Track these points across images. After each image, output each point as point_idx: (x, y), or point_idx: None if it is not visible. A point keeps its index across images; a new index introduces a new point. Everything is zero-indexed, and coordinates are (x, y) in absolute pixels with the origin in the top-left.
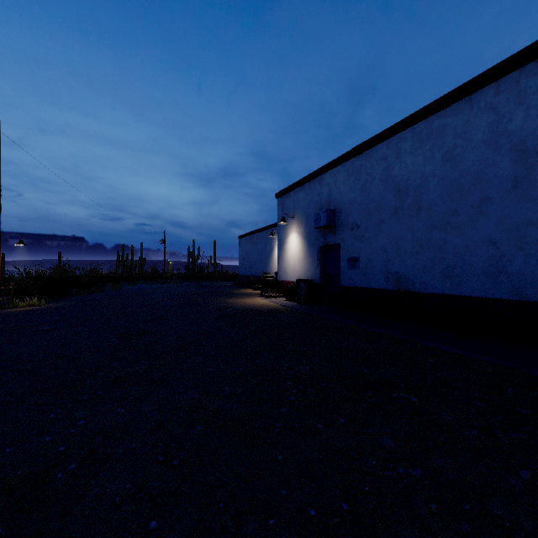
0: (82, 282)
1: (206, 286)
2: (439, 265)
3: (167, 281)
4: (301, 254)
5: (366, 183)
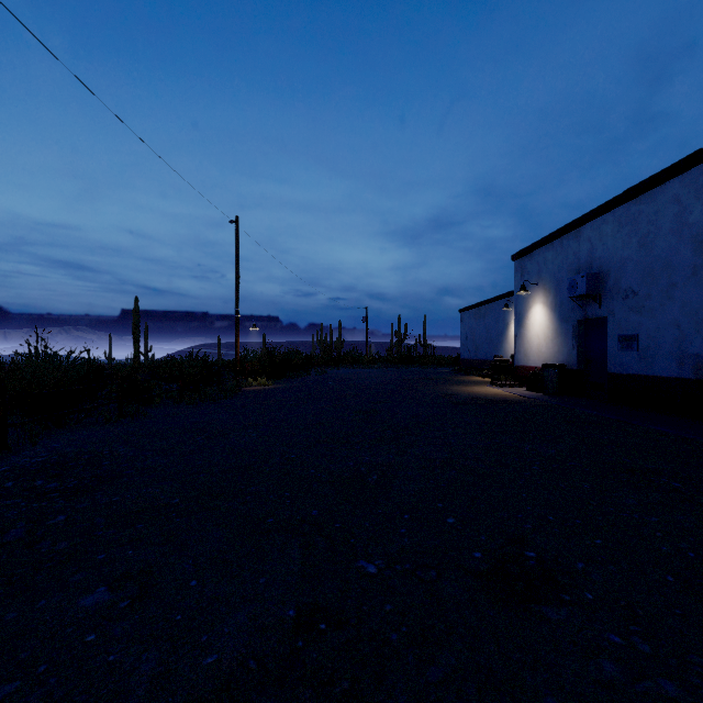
0: (295, 365)
1: (419, 372)
2: None
3: (370, 365)
4: (548, 331)
5: (647, 235)
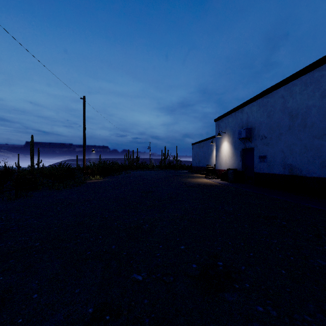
0: (115, 169)
1: (173, 172)
2: (318, 160)
3: (151, 169)
4: (230, 154)
5: (270, 112)
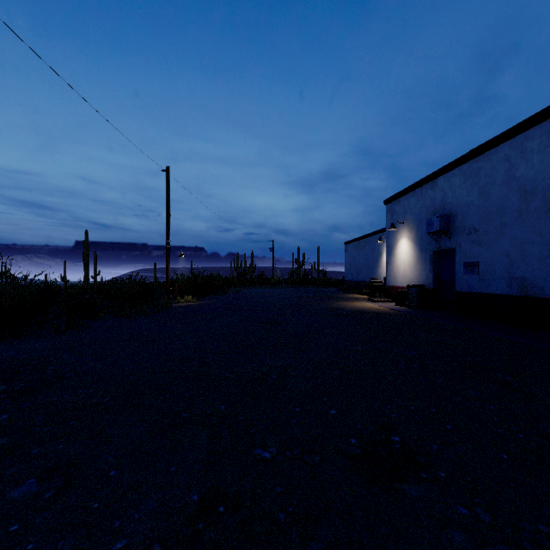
0: (216, 285)
1: (313, 290)
2: None
3: (276, 286)
4: (412, 259)
5: (485, 186)
